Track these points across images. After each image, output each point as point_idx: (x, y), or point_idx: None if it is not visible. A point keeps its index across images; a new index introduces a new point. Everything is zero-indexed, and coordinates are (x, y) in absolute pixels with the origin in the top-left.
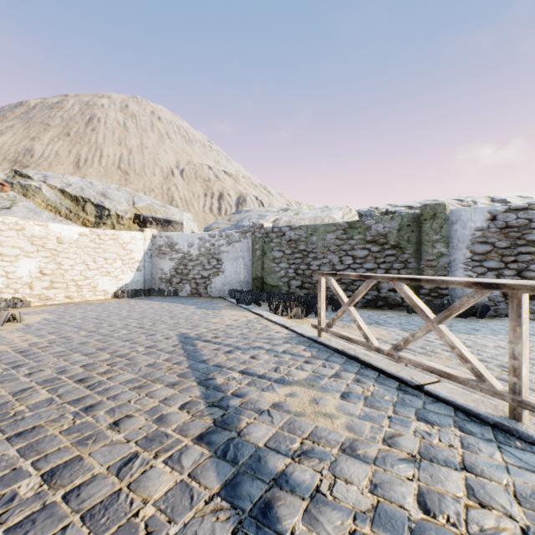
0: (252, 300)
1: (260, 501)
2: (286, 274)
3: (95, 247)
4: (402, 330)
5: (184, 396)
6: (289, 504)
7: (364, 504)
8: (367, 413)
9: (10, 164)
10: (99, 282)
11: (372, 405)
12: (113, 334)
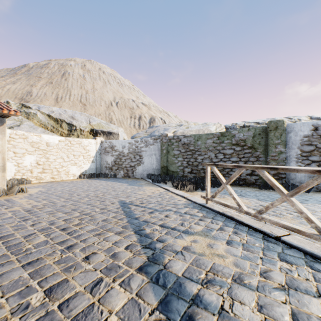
0: (161, 180)
1: (185, 314)
2: (181, 164)
3: (68, 148)
4: (258, 200)
5: (127, 241)
6: (205, 318)
7: (256, 320)
8: (246, 255)
9: (19, 100)
10: (70, 169)
11: (248, 249)
12: (80, 201)
